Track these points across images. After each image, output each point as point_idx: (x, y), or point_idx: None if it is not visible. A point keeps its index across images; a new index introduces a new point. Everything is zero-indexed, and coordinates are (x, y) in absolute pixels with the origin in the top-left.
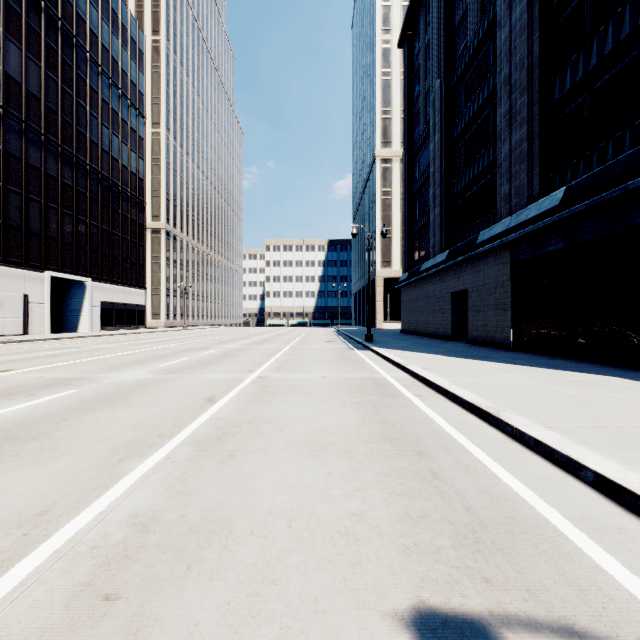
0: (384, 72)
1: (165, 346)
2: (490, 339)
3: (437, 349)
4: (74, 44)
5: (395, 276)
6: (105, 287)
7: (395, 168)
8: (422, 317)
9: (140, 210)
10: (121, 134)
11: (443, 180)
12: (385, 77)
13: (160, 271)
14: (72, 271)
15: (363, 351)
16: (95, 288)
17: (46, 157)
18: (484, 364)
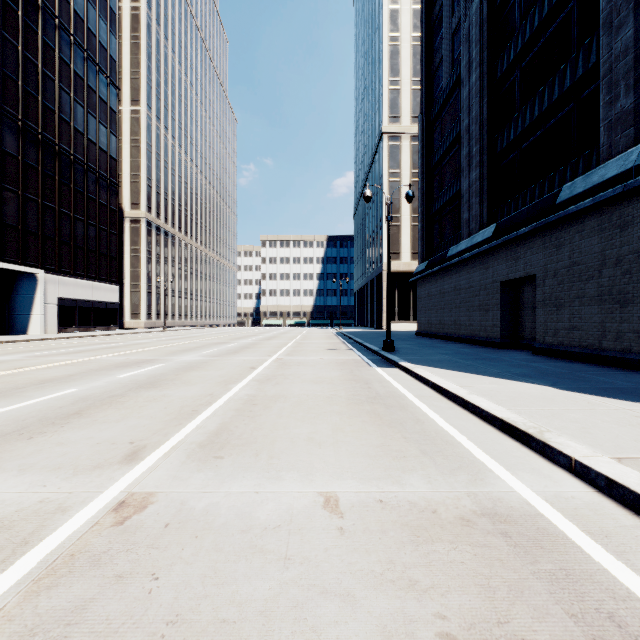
0: (392, 37)
1: (89, 358)
2: (587, 350)
3: (513, 368)
4: None
5: (404, 270)
6: (64, 281)
7: (404, 146)
8: (449, 316)
9: (112, 194)
10: (87, 103)
11: (484, 131)
12: (393, 42)
13: (140, 265)
14: (17, 260)
15: (388, 370)
16: (50, 282)
17: None
18: None
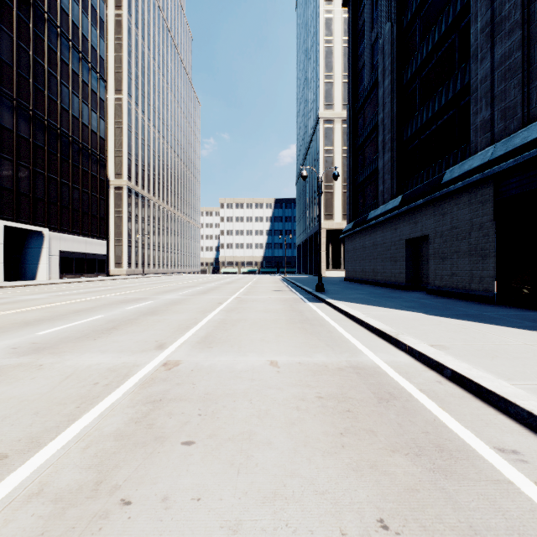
0: (327, 40)
1: (98, 297)
2: (461, 290)
3: (405, 302)
4: (31, 3)
5: (337, 228)
6: (64, 237)
7: (337, 128)
8: (369, 265)
9: (101, 167)
10: (81, 94)
11: (394, 124)
12: (327, 44)
13: (122, 224)
14: (29, 221)
15: (317, 304)
16: (54, 238)
17: None
18: (510, 333)
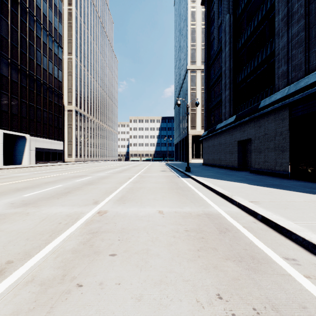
0: (192, 24)
1: (58, 174)
2: (270, 170)
3: (237, 177)
4: (19, 2)
5: (198, 134)
6: (38, 139)
7: (198, 76)
8: (217, 156)
9: (60, 98)
10: (48, 56)
11: (231, 73)
12: (192, 26)
13: (72, 132)
14: (17, 130)
15: (186, 178)
16: (32, 140)
17: (0, 64)
18: (296, 195)
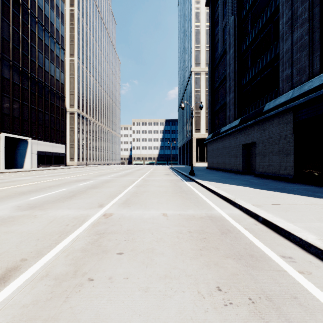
0: (196, 25)
1: (61, 178)
2: (274, 174)
3: (241, 181)
4: (20, 4)
5: (202, 137)
6: (40, 143)
7: (202, 78)
8: (221, 160)
9: (62, 101)
10: (50, 58)
11: (236, 76)
12: (197, 28)
13: (74, 135)
14: (19, 133)
15: (190, 182)
16: (34, 143)
17: (2, 67)
18: (298, 198)
